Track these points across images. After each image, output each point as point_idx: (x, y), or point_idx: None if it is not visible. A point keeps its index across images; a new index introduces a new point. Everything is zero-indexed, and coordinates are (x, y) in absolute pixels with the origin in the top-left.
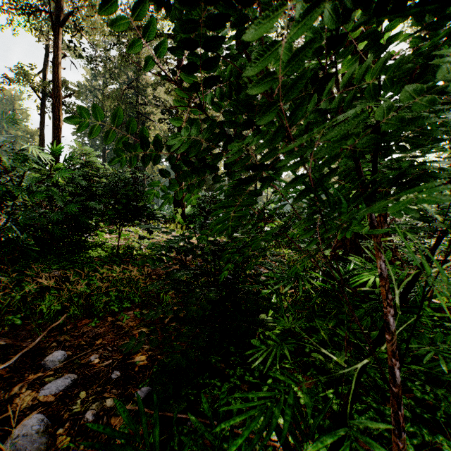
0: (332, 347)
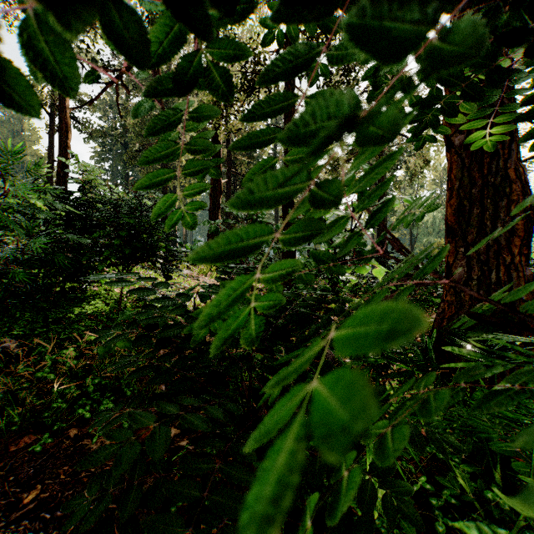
0: (482, 510)
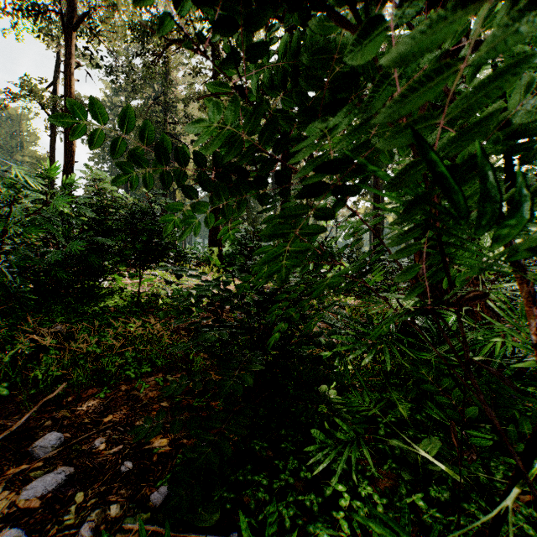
0: (414, 428)
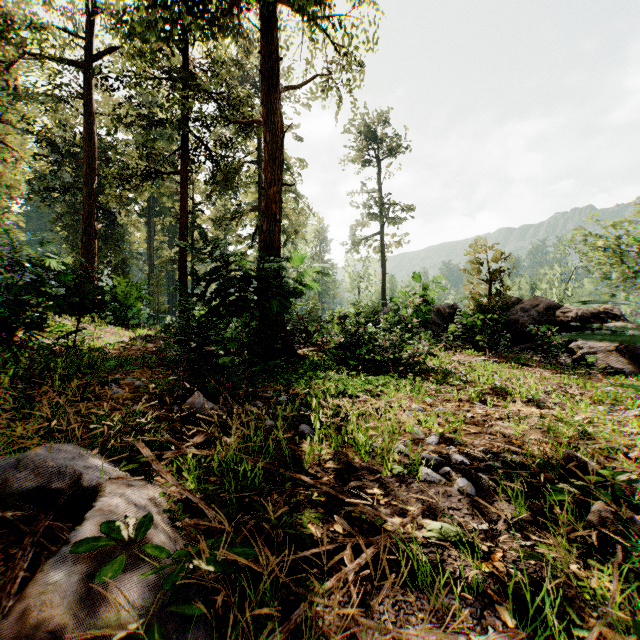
0: None
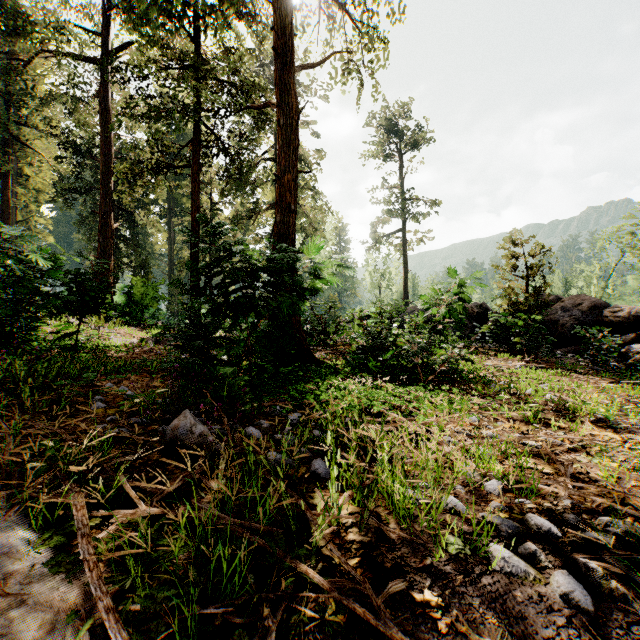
0: None
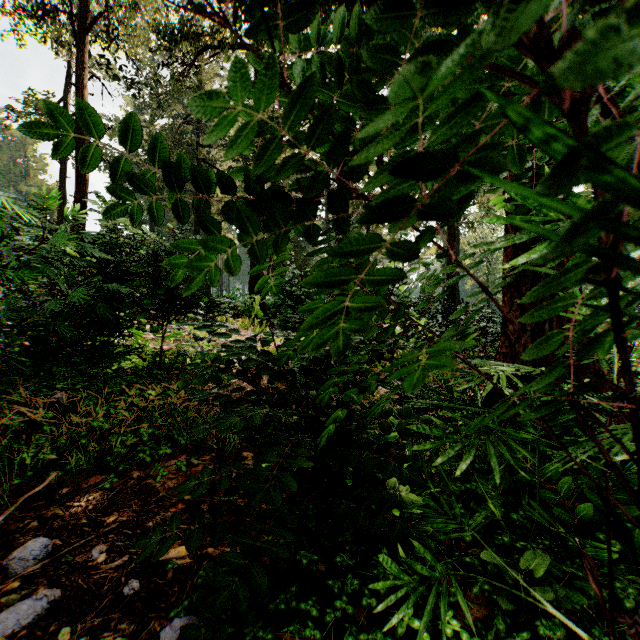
0: (509, 530)
